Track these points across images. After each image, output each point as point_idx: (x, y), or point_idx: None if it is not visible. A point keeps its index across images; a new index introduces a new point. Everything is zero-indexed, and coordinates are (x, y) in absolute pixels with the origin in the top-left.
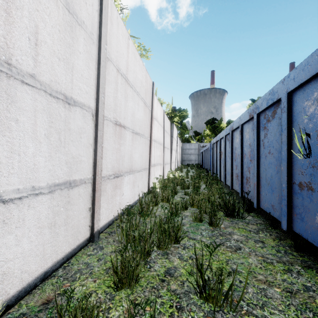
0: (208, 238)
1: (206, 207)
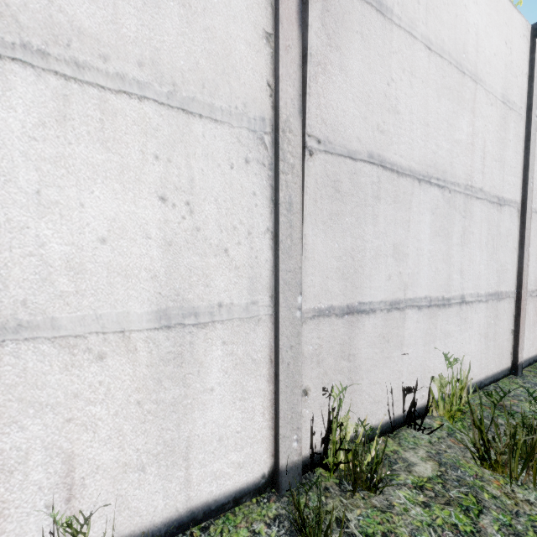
0: None
1: None
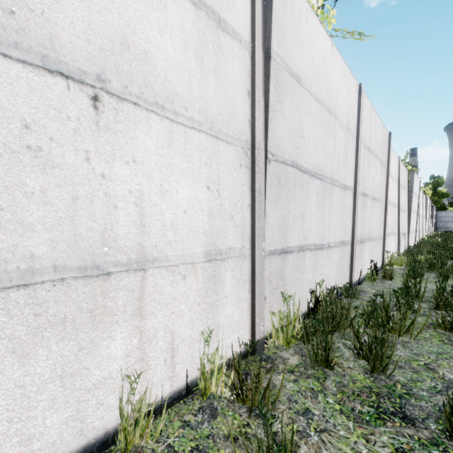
0: None
1: None
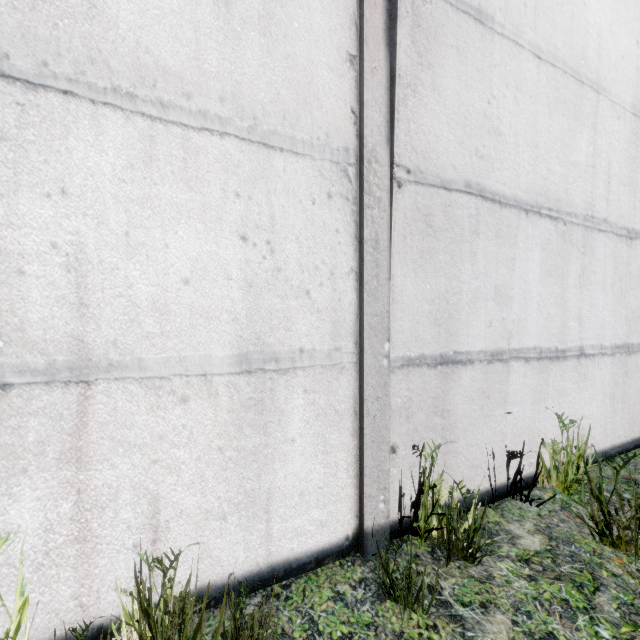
0: None
1: None
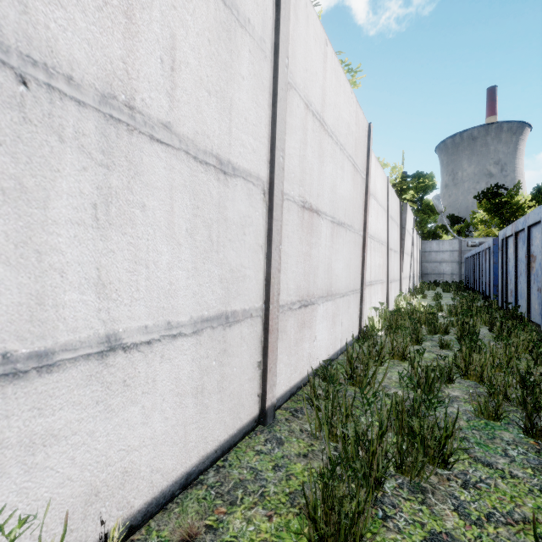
0: (532, 471)
1: (509, 385)
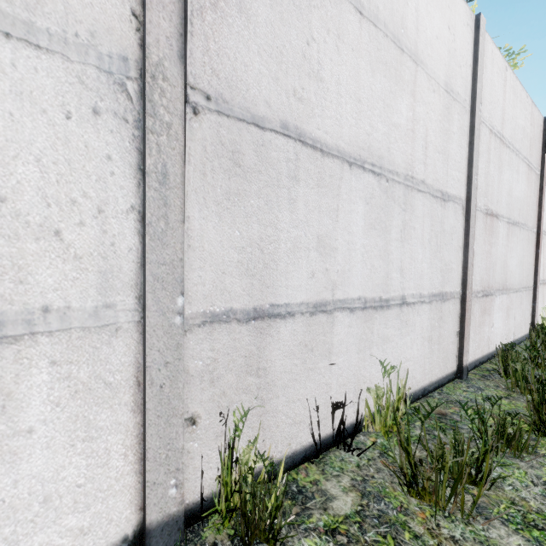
0: None
1: None
